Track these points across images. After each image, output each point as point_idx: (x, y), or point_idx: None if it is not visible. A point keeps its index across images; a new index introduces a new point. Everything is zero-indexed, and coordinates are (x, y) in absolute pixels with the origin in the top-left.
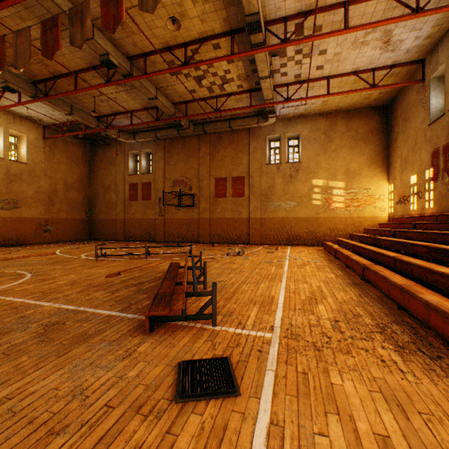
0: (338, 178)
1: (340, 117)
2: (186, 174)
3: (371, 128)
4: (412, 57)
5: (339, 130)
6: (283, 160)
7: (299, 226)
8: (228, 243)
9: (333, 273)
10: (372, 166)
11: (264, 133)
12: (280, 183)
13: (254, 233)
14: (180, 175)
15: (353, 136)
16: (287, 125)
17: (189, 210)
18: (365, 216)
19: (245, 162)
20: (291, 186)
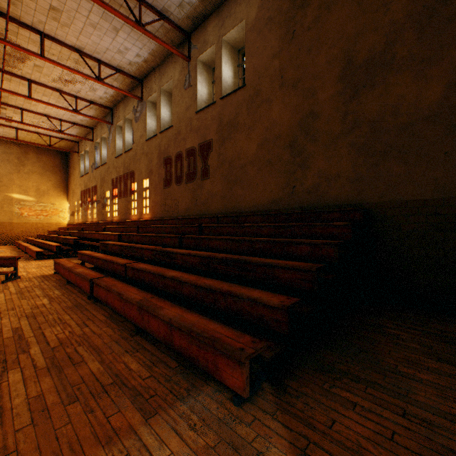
0: (31, 194)
1: (33, 150)
2: None
3: (57, 164)
4: (72, 139)
5: (32, 159)
6: None
7: None
8: None
9: (11, 253)
10: (58, 189)
11: None
12: None
13: None
14: None
15: (44, 166)
16: None
17: None
18: (52, 222)
19: None
20: None
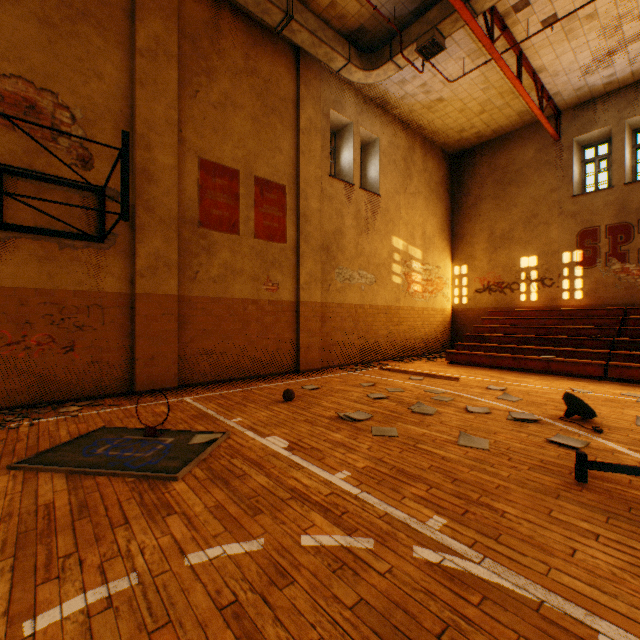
0: (417, 243)
1: (419, 143)
2: (59, 83)
3: (441, 180)
4: (566, 100)
5: (417, 164)
6: (356, 179)
7: (378, 323)
8: (246, 379)
9: None
10: (441, 235)
11: (326, 98)
12: (352, 228)
13: (310, 343)
14: (14, 67)
15: (429, 182)
16: (363, 109)
17: (78, 256)
18: (437, 307)
19: (287, 148)
20: (368, 240)
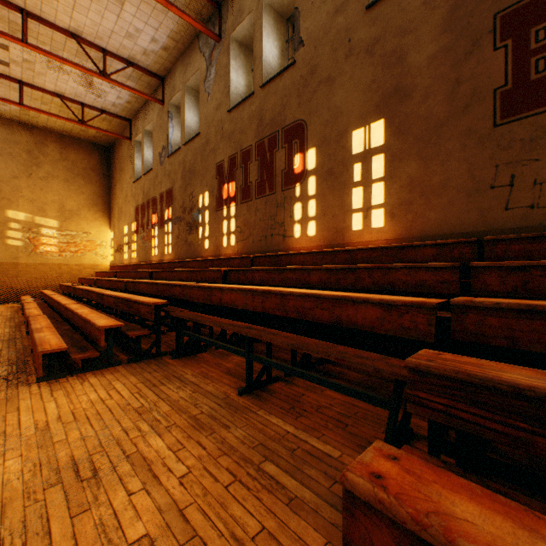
0: (50, 215)
1: (53, 139)
2: None
3: (93, 166)
4: (120, 112)
5: (51, 155)
6: None
7: None
8: None
9: None
10: (94, 208)
11: None
12: None
13: None
14: None
15: (71, 168)
16: None
17: None
18: (85, 263)
19: None
20: None
